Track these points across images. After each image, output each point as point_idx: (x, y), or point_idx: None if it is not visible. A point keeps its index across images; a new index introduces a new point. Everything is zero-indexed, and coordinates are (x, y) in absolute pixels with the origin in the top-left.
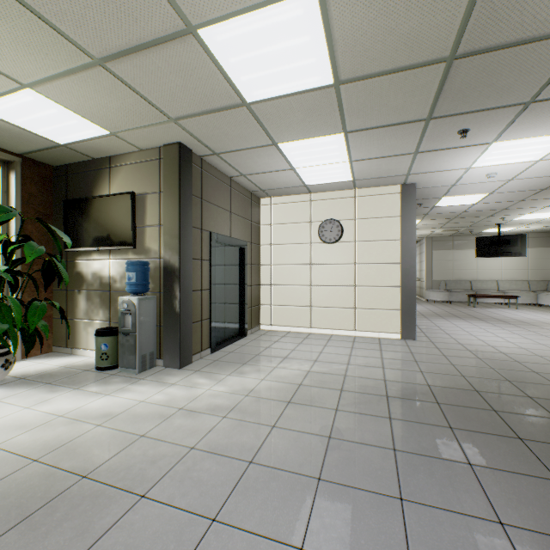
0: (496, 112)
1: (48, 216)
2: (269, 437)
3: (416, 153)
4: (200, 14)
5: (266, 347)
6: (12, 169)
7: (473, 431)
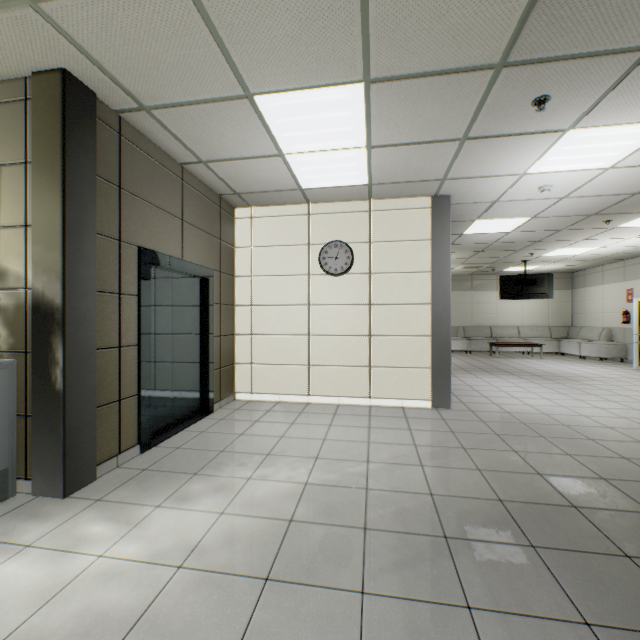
0: (600, 63)
1: None
2: None
3: (463, 140)
4: None
5: (240, 434)
6: None
7: (631, 632)
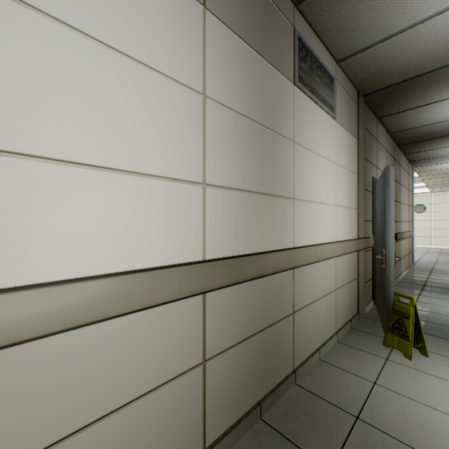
0: None
1: None
2: None
3: None
4: None
5: None
6: None
7: None
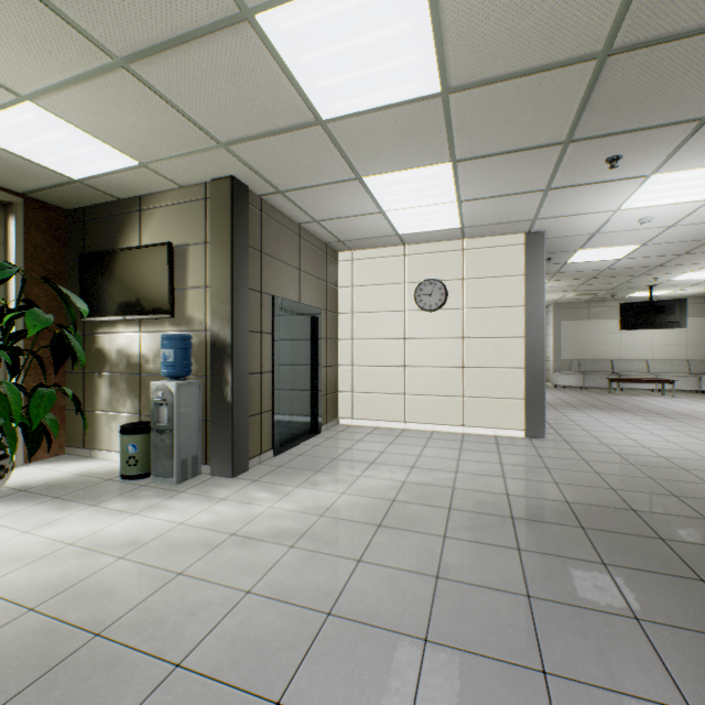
0: (660, 131)
1: (60, 275)
2: (353, 577)
3: (547, 190)
4: None
5: (347, 448)
6: (12, 213)
7: (635, 569)
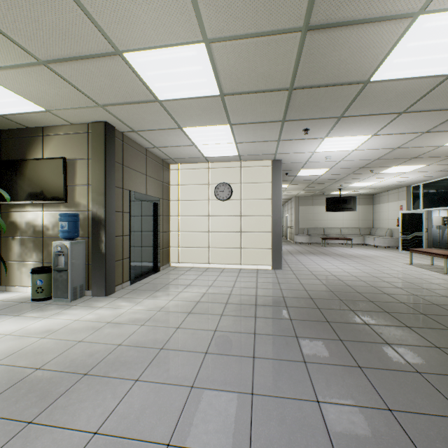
0: (323, 120)
1: None
2: (174, 334)
3: (279, 140)
4: (126, 45)
5: (175, 278)
6: None
7: (303, 320)
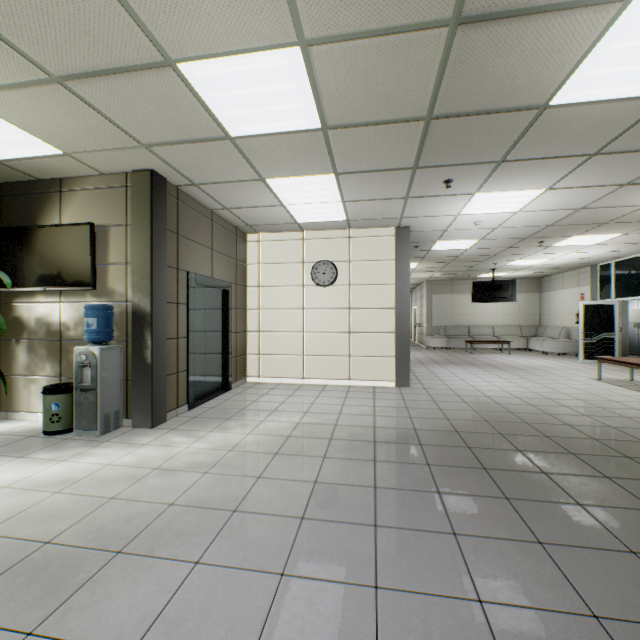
0: (474, 167)
1: None
2: (254, 487)
3: (407, 198)
4: (181, 50)
5: (253, 401)
6: None
7: (446, 466)
